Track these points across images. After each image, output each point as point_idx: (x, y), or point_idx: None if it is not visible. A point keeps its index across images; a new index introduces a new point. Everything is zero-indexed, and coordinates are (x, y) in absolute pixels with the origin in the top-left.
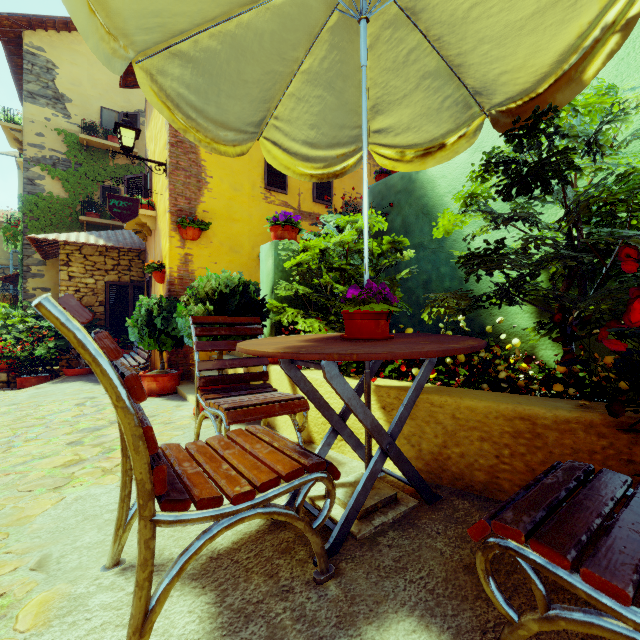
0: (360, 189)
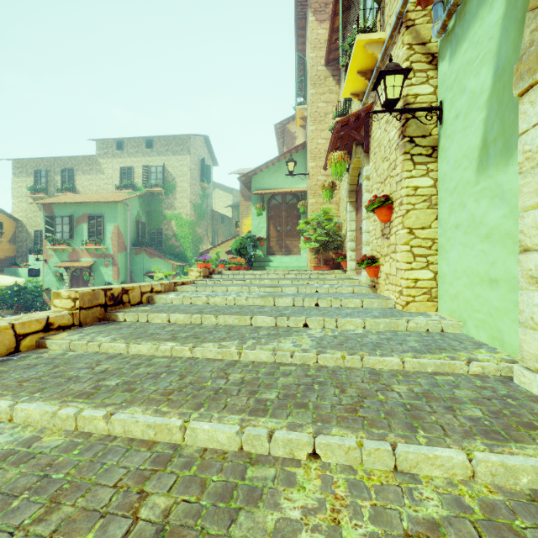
0: (6, 254)
